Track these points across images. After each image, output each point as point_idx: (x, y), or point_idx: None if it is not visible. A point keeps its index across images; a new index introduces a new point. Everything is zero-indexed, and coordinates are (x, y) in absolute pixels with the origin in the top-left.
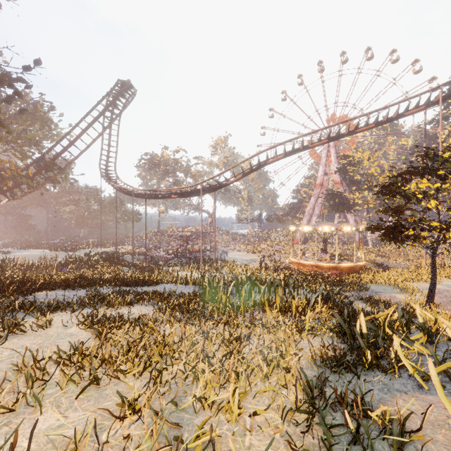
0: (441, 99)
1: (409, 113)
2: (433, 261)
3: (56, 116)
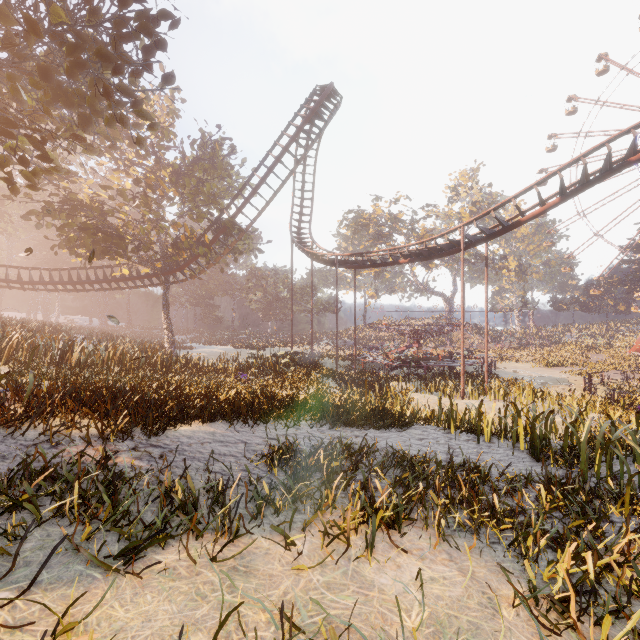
0: None
1: None
2: None
3: (237, 164)
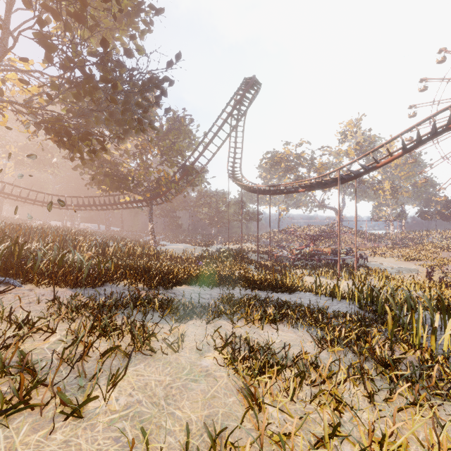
0: None
1: None
2: None
3: (194, 128)
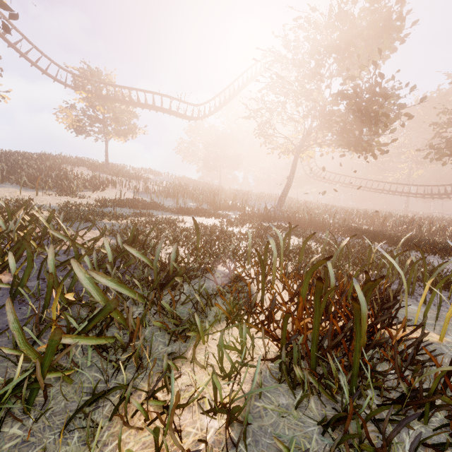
0: None
1: None
2: None
3: None
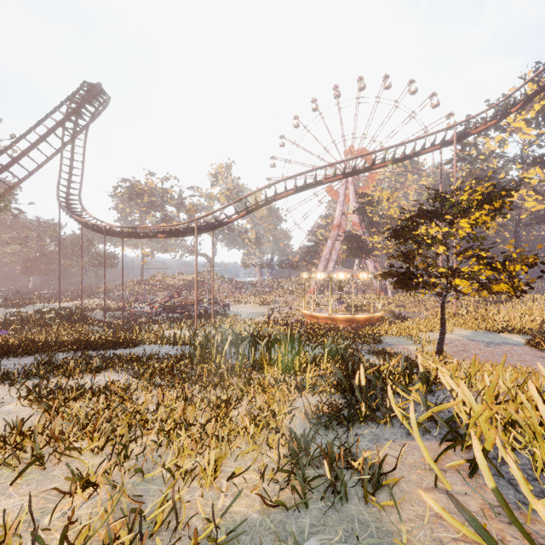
0: (455, 139)
1: (425, 151)
2: (442, 309)
3: None
